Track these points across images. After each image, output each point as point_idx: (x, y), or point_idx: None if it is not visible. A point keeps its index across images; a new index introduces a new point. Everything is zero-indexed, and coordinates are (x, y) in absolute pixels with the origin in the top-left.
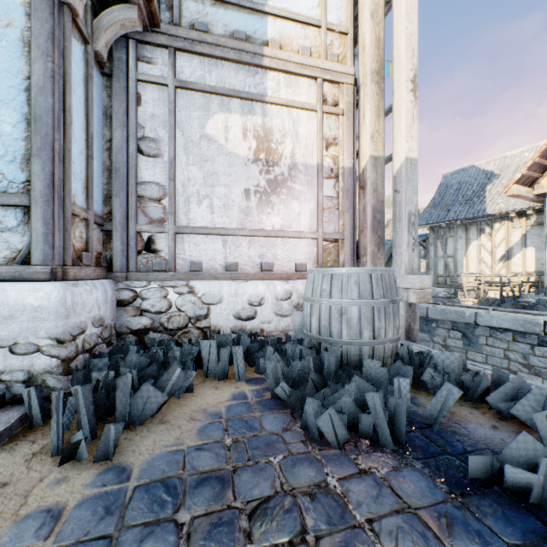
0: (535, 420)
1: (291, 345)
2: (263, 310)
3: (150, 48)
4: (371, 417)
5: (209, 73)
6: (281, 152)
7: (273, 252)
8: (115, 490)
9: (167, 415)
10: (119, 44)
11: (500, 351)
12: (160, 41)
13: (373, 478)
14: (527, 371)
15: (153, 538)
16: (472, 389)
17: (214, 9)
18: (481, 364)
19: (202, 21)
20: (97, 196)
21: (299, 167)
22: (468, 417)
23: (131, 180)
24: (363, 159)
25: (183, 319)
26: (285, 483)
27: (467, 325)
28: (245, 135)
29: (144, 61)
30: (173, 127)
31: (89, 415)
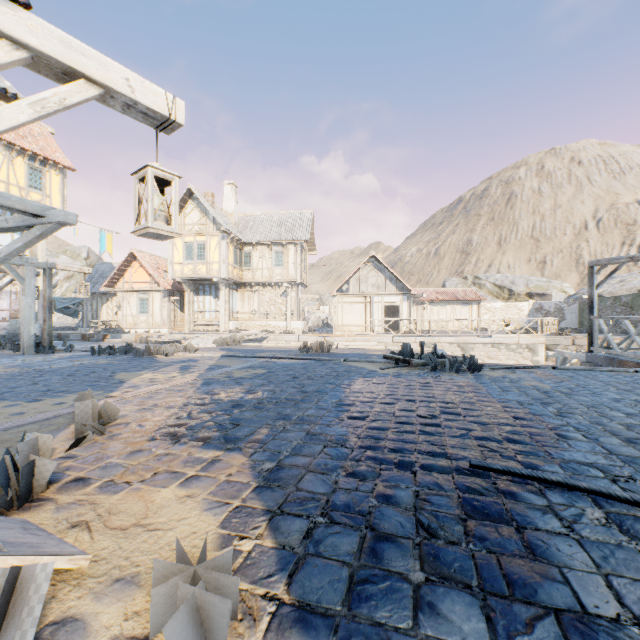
0: None
1: (6, 335)
2: None
3: None
4: None
5: None
6: None
7: None
8: None
9: None
10: None
11: None
12: None
13: None
14: None
15: None
16: None
17: None
18: None
19: None
20: None
21: (4, 291)
22: None
23: None
24: None
25: None
26: None
27: None
28: None
29: None
30: None
31: None
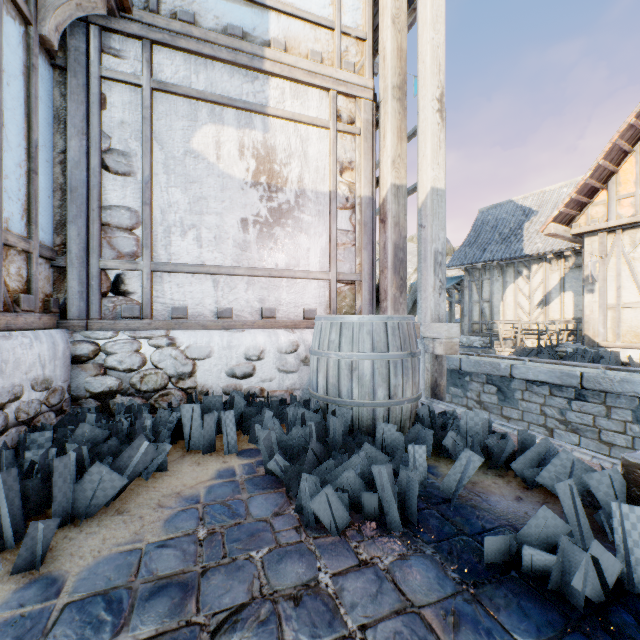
0: (558, 490)
1: (293, 408)
2: (263, 366)
3: (119, 37)
4: (375, 496)
5: (197, 74)
6: (286, 176)
7: (276, 295)
8: (36, 611)
9: (127, 503)
10: (76, 29)
11: (536, 407)
12: (131, 30)
13: (375, 570)
14: (564, 428)
15: None
16: (496, 454)
17: None
18: (517, 421)
19: (187, 10)
20: (44, 222)
21: (308, 195)
22: (491, 487)
23: (92, 203)
24: (384, 187)
25: (161, 378)
26: (265, 585)
27: (503, 378)
28: (242, 153)
29: (110, 53)
30: (150, 139)
31: (13, 510)
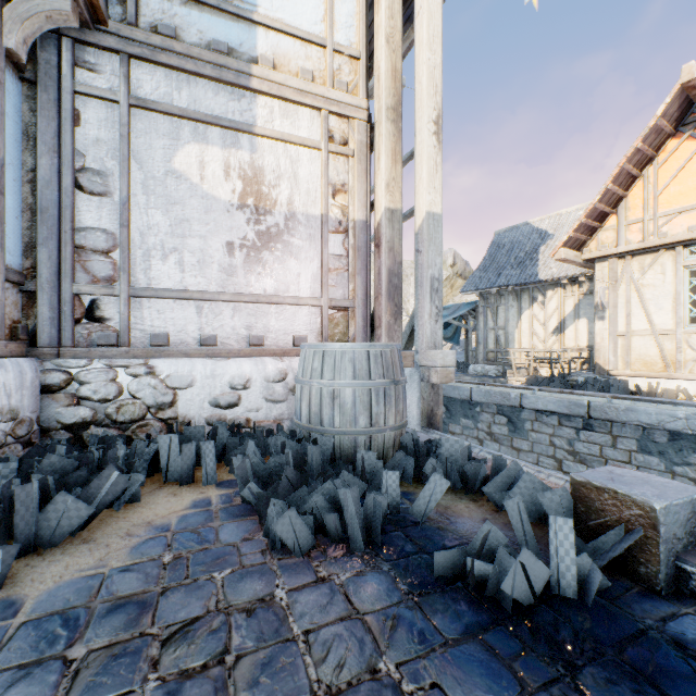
0: (507, 507)
1: (274, 438)
2: (250, 395)
3: (94, 51)
4: (336, 516)
5: (179, 91)
6: (276, 198)
7: (264, 322)
8: None
9: (95, 533)
10: (47, 41)
11: (546, 437)
12: (107, 43)
13: (330, 585)
14: (573, 459)
15: (27, 681)
16: (472, 479)
17: (186, 10)
18: (527, 453)
19: (169, 24)
20: (11, 244)
21: (299, 218)
22: (463, 511)
23: (65, 225)
24: (378, 211)
25: (139, 408)
26: (222, 600)
27: (513, 408)
28: (228, 174)
29: (84, 67)
30: (127, 158)
31: None
